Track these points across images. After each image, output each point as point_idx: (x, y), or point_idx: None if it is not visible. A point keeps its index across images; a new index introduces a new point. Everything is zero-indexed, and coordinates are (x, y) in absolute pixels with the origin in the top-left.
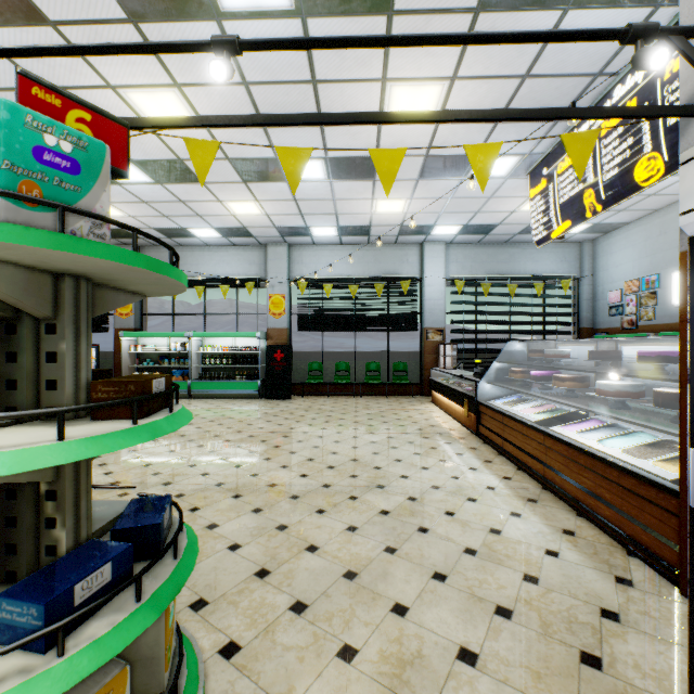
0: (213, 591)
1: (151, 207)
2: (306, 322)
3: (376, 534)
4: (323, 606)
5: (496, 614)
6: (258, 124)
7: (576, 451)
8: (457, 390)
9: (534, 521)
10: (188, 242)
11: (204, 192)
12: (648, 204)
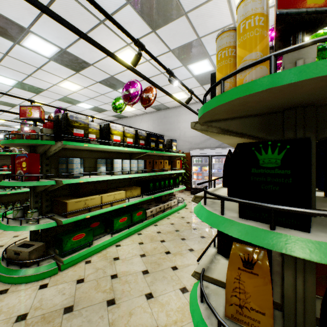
0: None
1: None
2: None
3: None
4: None
5: None
6: None
7: None
8: None
9: None
10: None
11: None
12: None
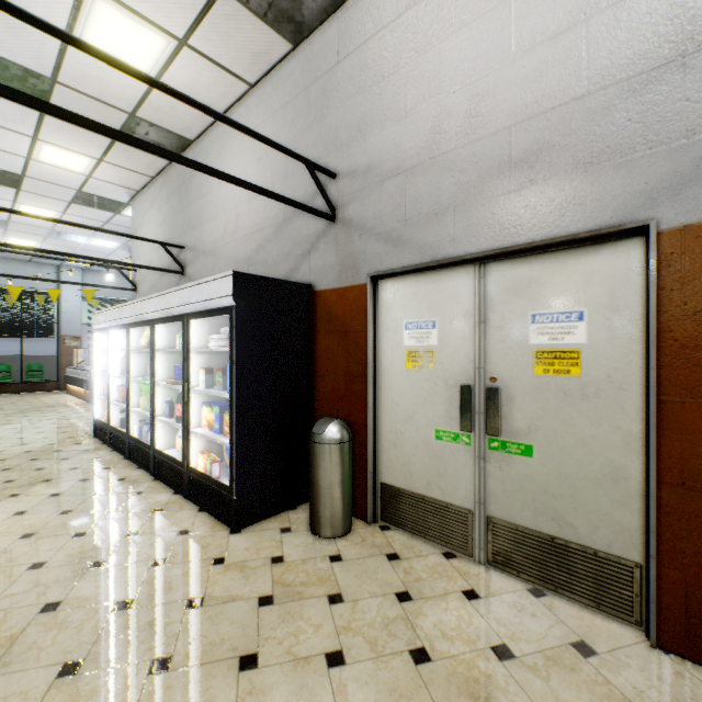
0: None
1: None
2: None
3: (10, 432)
4: None
5: (62, 433)
6: None
7: None
8: (82, 379)
9: None
10: None
11: None
12: None
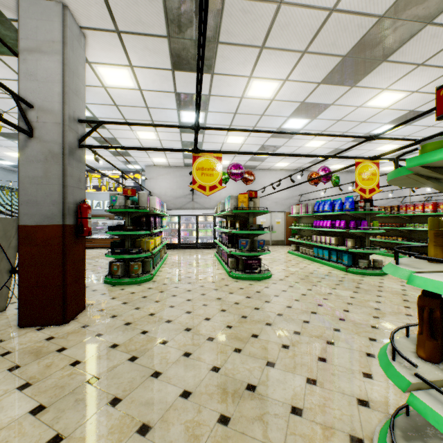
0: None
1: None
2: None
3: None
4: None
5: None
6: None
7: None
8: None
9: None
10: None
11: None
12: None
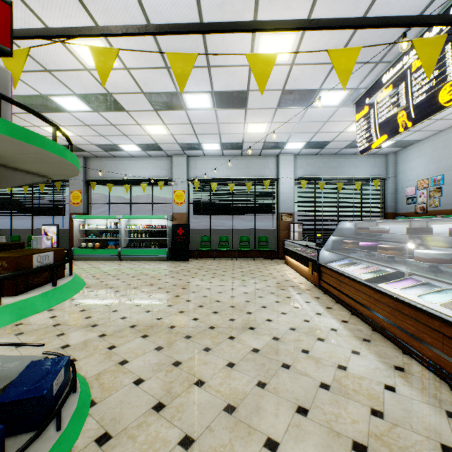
0: (116, 425)
1: (92, 129)
2: (199, 209)
3: (250, 369)
4: (207, 441)
5: (353, 450)
6: (151, 32)
7: (401, 304)
8: (303, 256)
9: (370, 358)
10: (119, 154)
11: (128, 118)
12: (436, 126)
